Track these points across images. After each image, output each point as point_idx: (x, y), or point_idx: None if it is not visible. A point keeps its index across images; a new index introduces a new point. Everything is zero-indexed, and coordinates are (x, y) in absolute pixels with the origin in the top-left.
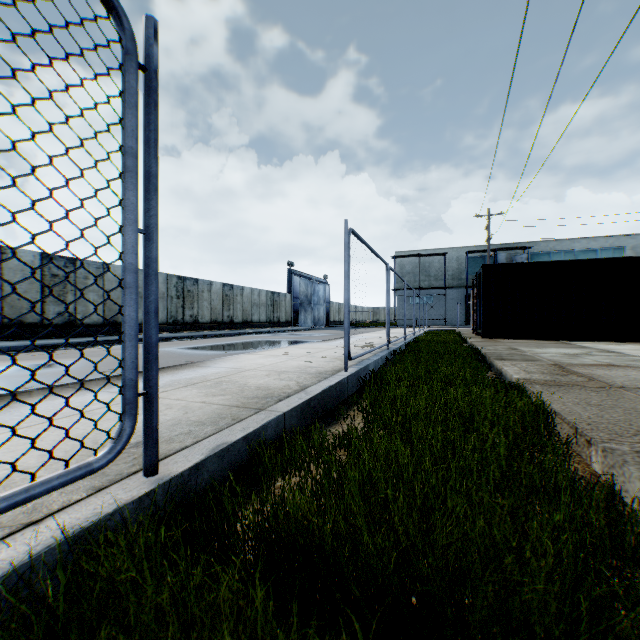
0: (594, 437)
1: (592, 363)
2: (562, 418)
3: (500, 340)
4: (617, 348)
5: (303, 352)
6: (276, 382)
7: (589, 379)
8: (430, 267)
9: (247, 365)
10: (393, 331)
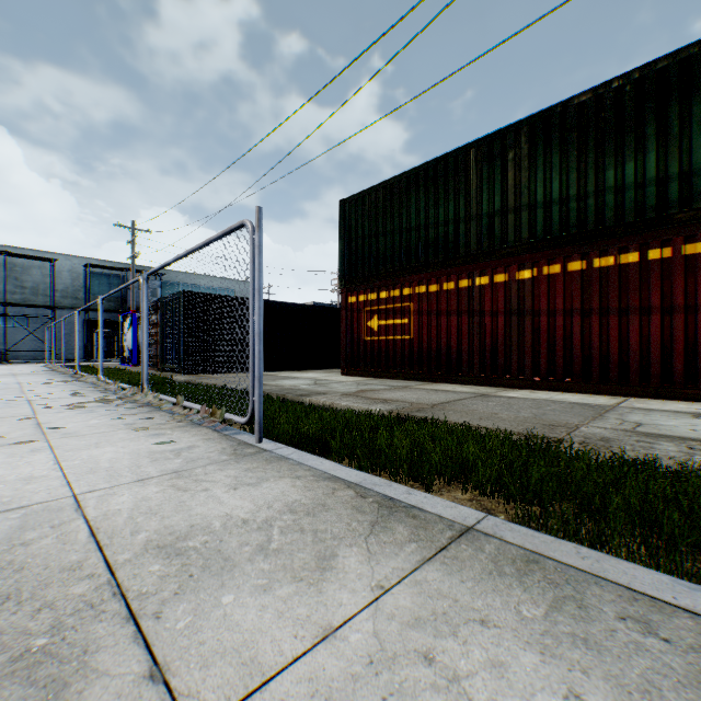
0: (560, 437)
1: (355, 390)
2: (508, 432)
3: (210, 375)
4: (313, 376)
5: (3, 431)
6: (267, 491)
7: (407, 402)
8: (26, 274)
9: (3, 492)
10: (2, 371)
